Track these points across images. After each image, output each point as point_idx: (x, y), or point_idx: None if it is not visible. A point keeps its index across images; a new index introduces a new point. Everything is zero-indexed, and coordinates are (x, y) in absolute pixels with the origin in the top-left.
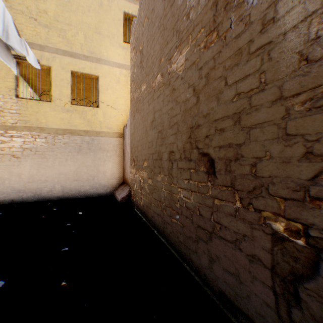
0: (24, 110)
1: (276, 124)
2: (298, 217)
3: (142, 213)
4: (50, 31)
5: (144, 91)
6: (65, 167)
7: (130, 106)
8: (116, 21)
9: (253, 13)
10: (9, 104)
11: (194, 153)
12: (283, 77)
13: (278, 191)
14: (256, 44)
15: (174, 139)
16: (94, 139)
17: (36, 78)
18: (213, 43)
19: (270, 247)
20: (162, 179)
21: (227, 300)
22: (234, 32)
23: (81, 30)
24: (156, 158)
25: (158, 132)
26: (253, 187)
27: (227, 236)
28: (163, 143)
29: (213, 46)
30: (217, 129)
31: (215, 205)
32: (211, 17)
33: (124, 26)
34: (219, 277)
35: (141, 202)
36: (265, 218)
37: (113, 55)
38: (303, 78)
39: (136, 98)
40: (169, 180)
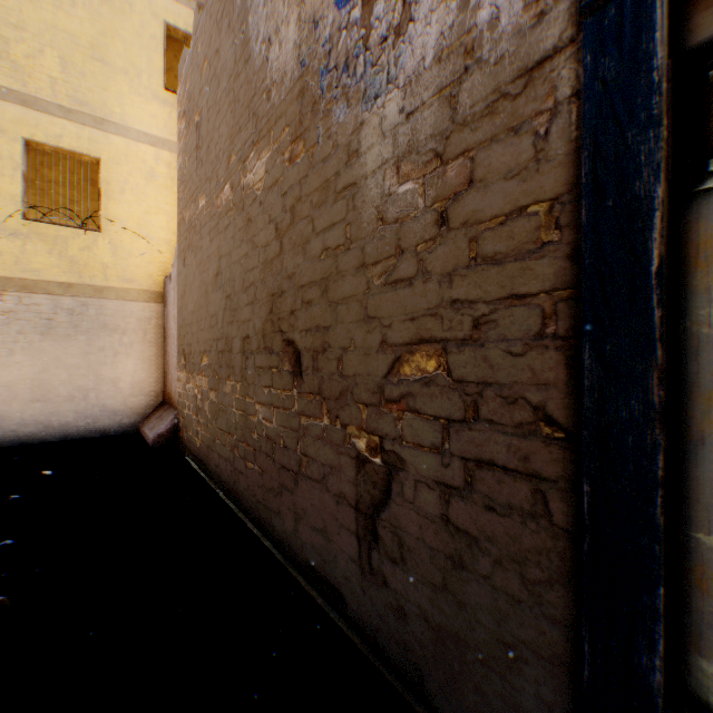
0: None
1: (360, 301)
2: (377, 428)
3: (199, 463)
4: None
5: (202, 210)
6: (8, 370)
7: (178, 235)
8: (146, 41)
9: (340, 133)
10: None
11: (277, 339)
12: (365, 237)
13: (361, 395)
14: (343, 180)
15: (250, 312)
16: (89, 303)
17: None
18: (299, 157)
19: (355, 475)
20: (232, 389)
21: (315, 576)
22: (322, 151)
23: (52, 46)
24: (223, 348)
25: (226, 297)
26: (340, 392)
27: (315, 473)
28: (234, 320)
29: (299, 162)
30: (304, 301)
31: (302, 427)
32: (297, 114)
33: (169, 51)
34: (306, 544)
35: (197, 441)
36: (351, 435)
37: (138, 115)
38: (380, 244)
39: (189, 222)
40: (243, 391)
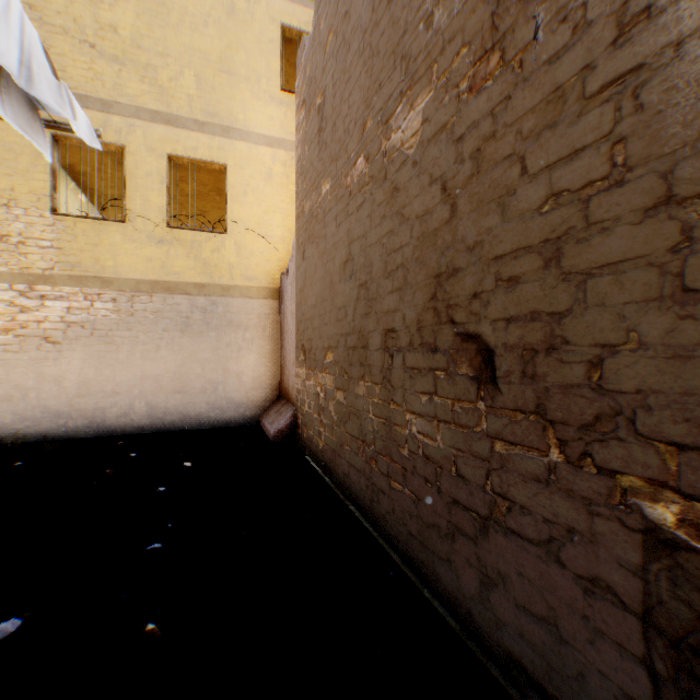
0: (69, 240)
1: (655, 266)
2: None
3: (322, 466)
4: (123, 70)
5: (326, 196)
6: (155, 364)
7: (296, 229)
8: (264, 46)
9: (593, 1)
10: (37, 228)
11: (444, 333)
12: (674, 150)
13: (661, 427)
14: (602, 73)
15: (396, 301)
16: (217, 301)
17: (94, 173)
18: (490, 78)
19: (640, 561)
20: (368, 391)
21: (526, 679)
22: (544, 48)
23: (188, 66)
24: (355, 344)
25: (359, 286)
26: (593, 416)
27: (527, 529)
28: (371, 311)
29: (490, 85)
30: (502, 278)
31: (495, 455)
32: (485, 20)
33: (282, 56)
34: (506, 624)
35: (319, 442)
36: (626, 491)
37: (258, 119)
38: None
39: (309, 212)
40: (385, 395)
